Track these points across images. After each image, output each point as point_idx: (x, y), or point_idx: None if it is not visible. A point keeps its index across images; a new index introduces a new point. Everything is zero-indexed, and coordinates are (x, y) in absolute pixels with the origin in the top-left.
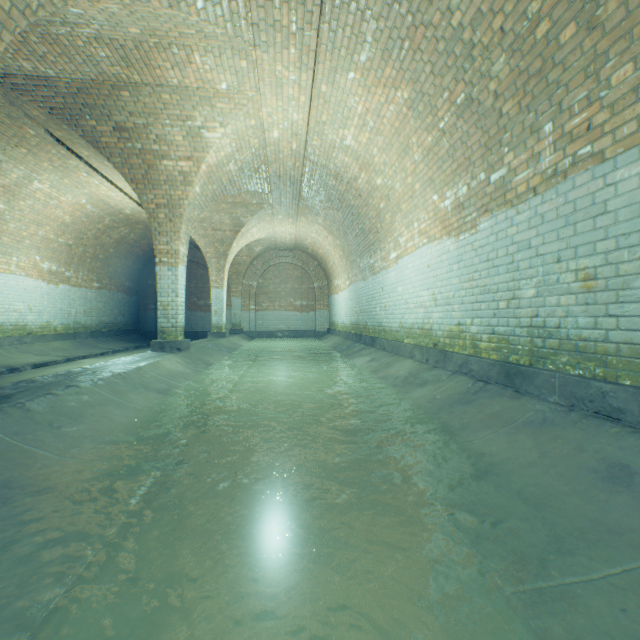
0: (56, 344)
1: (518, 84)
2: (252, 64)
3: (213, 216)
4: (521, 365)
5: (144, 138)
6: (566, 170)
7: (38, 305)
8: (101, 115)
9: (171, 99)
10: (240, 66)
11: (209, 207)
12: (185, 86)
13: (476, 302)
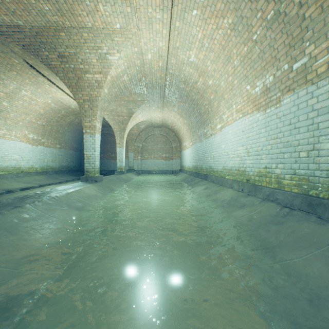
0: (36, 177)
1: None
2: (134, 9)
3: (117, 108)
4: (322, 198)
5: (75, 61)
6: None
7: (27, 157)
8: (50, 48)
9: (88, 36)
10: (126, 11)
11: (115, 103)
12: (96, 27)
13: (280, 153)
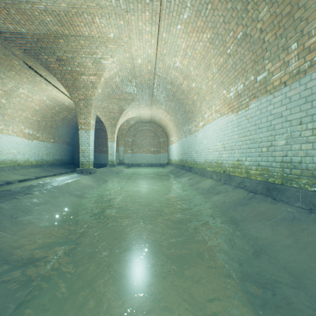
0: (32, 170)
1: (275, 22)
2: (126, 22)
3: (109, 105)
4: (276, 184)
5: (72, 64)
6: (306, 70)
7: (23, 150)
8: (50, 53)
9: (85, 43)
10: (120, 24)
11: (107, 101)
12: (92, 36)
13: (248, 148)
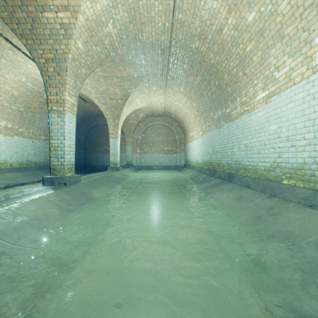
0: (9, 175)
1: None
2: None
3: (109, 89)
4: None
5: None
6: None
7: None
8: None
9: None
10: None
11: (105, 82)
12: None
13: None
